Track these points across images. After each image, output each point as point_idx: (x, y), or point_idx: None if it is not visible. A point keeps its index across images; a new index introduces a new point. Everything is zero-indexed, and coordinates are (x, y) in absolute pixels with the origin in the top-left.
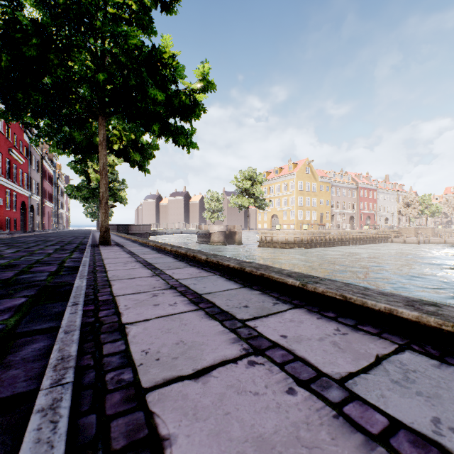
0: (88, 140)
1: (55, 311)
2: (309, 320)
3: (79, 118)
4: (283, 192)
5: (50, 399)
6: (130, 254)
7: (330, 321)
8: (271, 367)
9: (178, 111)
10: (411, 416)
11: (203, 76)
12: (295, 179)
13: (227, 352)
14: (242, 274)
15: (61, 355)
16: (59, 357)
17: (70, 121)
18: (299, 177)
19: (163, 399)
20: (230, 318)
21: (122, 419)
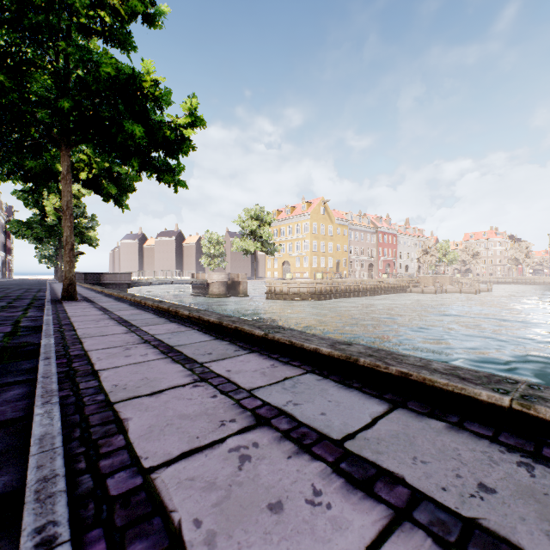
0: (44, 165)
1: (24, 368)
2: (256, 360)
3: (35, 145)
4: (296, 235)
5: (45, 409)
6: (102, 311)
7: (271, 360)
8: (208, 387)
9: (162, 146)
10: (278, 401)
11: (191, 111)
12: (309, 221)
13: (180, 381)
14: (221, 328)
15: (45, 390)
16: (44, 391)
17: (22, 148)
18: (313, 218)
19: (126, 405)
20: (192, 362)
21: (97, 415)
